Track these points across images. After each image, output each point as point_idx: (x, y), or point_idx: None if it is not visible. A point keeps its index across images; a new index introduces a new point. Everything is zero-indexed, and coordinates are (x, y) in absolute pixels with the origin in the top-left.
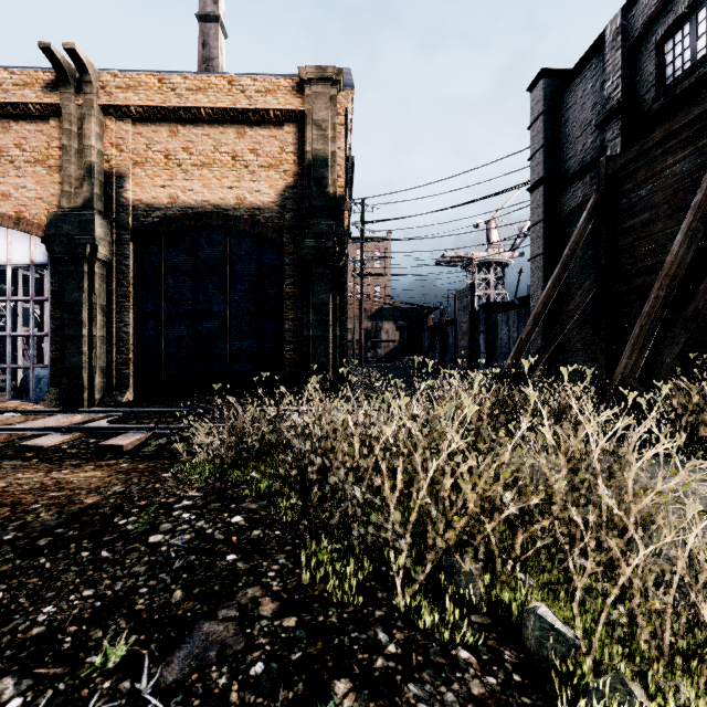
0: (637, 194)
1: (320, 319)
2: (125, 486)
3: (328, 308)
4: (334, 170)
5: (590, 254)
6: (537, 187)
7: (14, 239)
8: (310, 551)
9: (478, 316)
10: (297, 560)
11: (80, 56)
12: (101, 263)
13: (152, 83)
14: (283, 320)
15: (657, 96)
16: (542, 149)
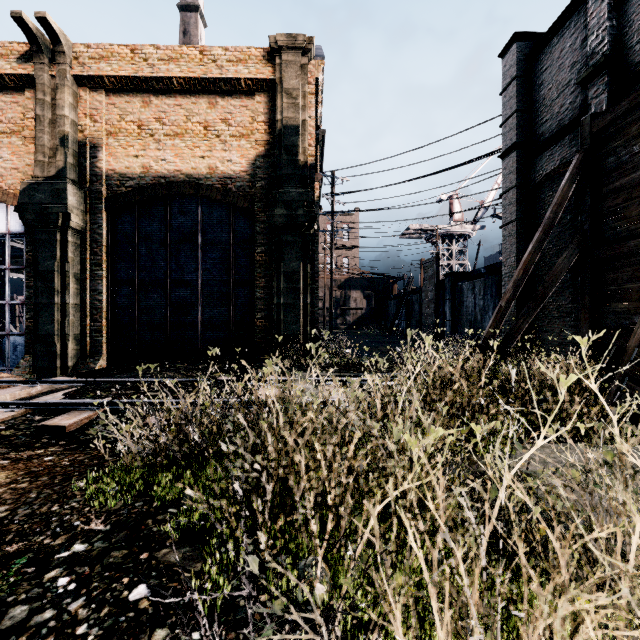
0: (629, 151)
1: (291, 287)
2: (12, 507)
3: (299, 276)
4: (304, 138)
5: (569, 219)
6: (510, 153)
7: None
8: None
9: (444, 285)
10: None
11: (51, 26)
12: (74, 232)
13: (125, 53)
14: (254, 288)
15: None
16: (516, 114)
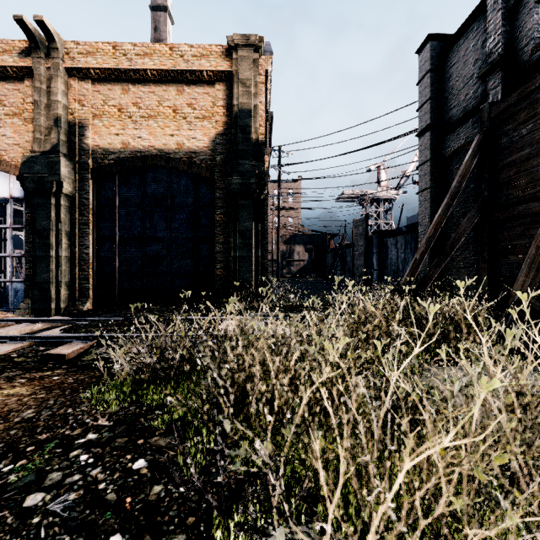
0: (518, 133)
1: (245, 243)
2: (36, 410)
3: (251, 233)
4: (256, 120)
5: (472, 187)
6: (424, 132)
7: None
8: (217, 534)
9: (372, 240)
10: None
11: (47, 27)
12: (65, 197)
13: (108, 49)
14: (214, 244)
15: (536, 48)
16: (429, 101)
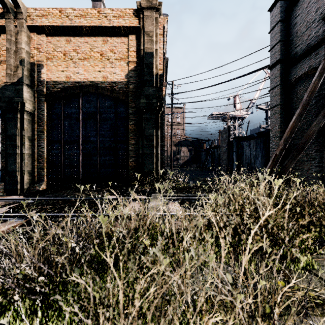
0: None
1: (149, 144)
2: None
3: (153, 137)
4: (156, 59)
5: (314, 102)
6: (275, 65)
7: None
8: None
9: (232, 143)
10: None
11: None
12: (28, 113)
13: (56, 13)
14: (128, 145)
15: None
16: (279, 43)
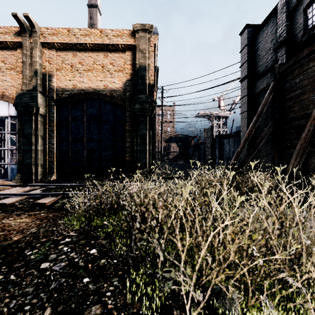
0: (294, 81)
1: (143, 142)
2: (37, 229)
3: (146, 136)
4: (149, 72)
5: (270, 111)
6: (244, 79)
7: (1, 104)
8: (133, 277)
9: (215, 140)
10: (125, 282)
11: (30, 19)
12: (41, 115)
13: (65, 32)
14: (125, 142)
15: (304, 34)
16: (247, 62)
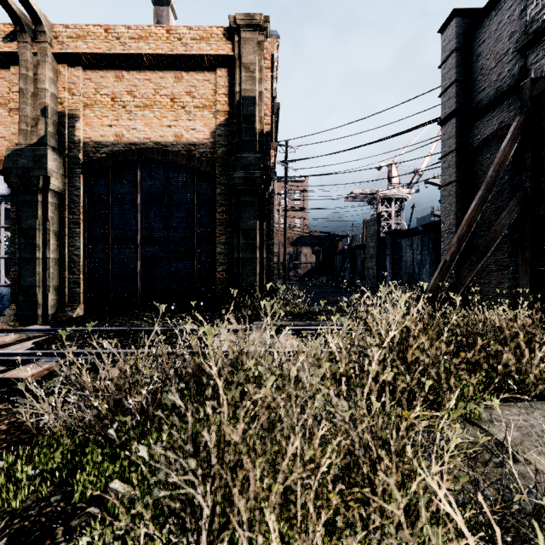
0: None
1: (249, 243)
2: None
3: (256, 233)
4: (261, 108)
5: (507, 179)
6: (449, 119)
7: None
8: None
9: (384, 241)
10: None
11: (32, 7)
12: (54, 193)
13: (99, 33)
14: (216, 244)
15: None
16: (455, 84)
